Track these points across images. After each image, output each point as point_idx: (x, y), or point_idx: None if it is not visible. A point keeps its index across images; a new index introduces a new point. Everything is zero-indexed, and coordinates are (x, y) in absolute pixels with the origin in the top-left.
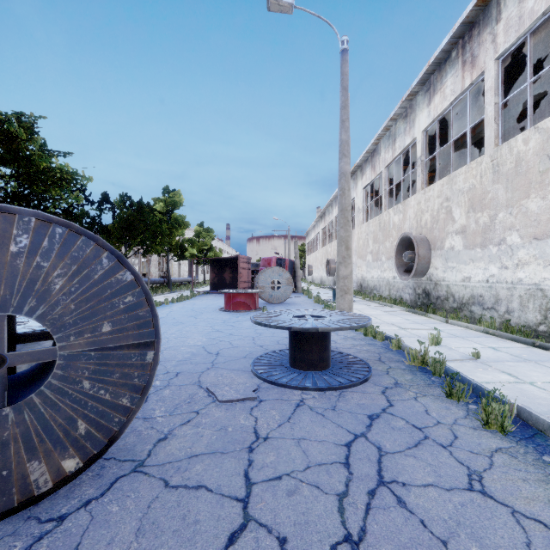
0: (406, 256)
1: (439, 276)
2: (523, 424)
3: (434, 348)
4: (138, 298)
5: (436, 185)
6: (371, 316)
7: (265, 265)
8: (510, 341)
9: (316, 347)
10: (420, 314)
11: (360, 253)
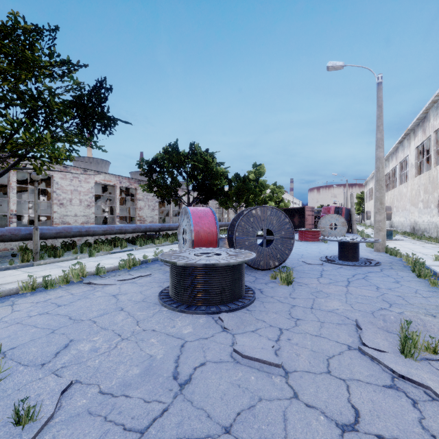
0: None
1: None
2: None
3: (433, 262)
4: (289, 226)
5: None
6: (407, 248)
7: (325, 212)
8: None
9: (351, 251)
10: None
11: (413, 202)
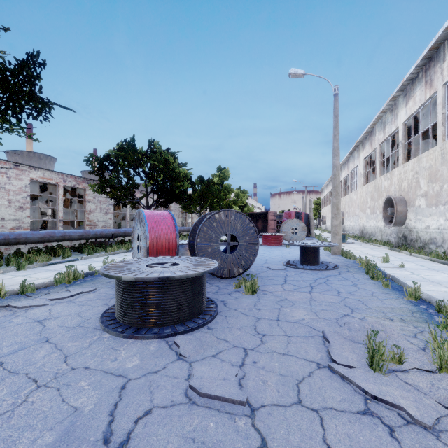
0: (389, 211)
1: (412, 225)
2: (390, 281)
3: (382, 263)
4: (254, 231)
5: (410, 162)
6: (359, 251)
7: (287, 217)
8: (441, 264)
9: (312, 255)
10: (397, 251)
11: (361, 208)
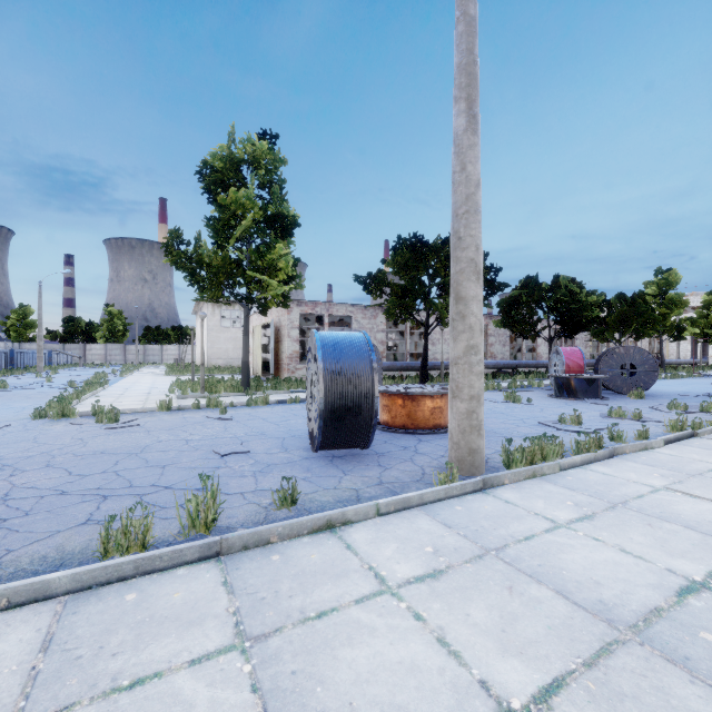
0: None
1: None
2: None
3: None
4: (653, 361)
5: None
6: None
7: None
8: None
9: None
10: None
11: None
